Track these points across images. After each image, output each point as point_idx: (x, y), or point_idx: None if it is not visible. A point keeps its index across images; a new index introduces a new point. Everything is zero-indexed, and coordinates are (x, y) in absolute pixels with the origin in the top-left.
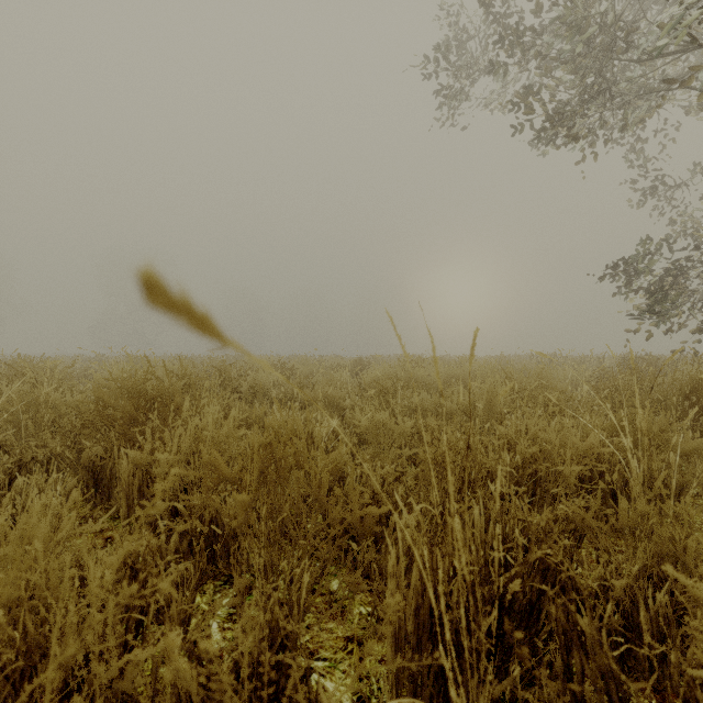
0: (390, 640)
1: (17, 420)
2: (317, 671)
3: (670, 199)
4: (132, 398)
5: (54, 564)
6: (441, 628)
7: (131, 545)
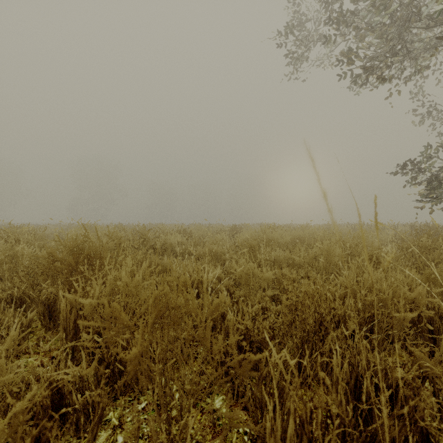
0: None
1: (2, 267)
2: None
3: (442, 119)
4: (73, 254)
5: None
6: None
7: None
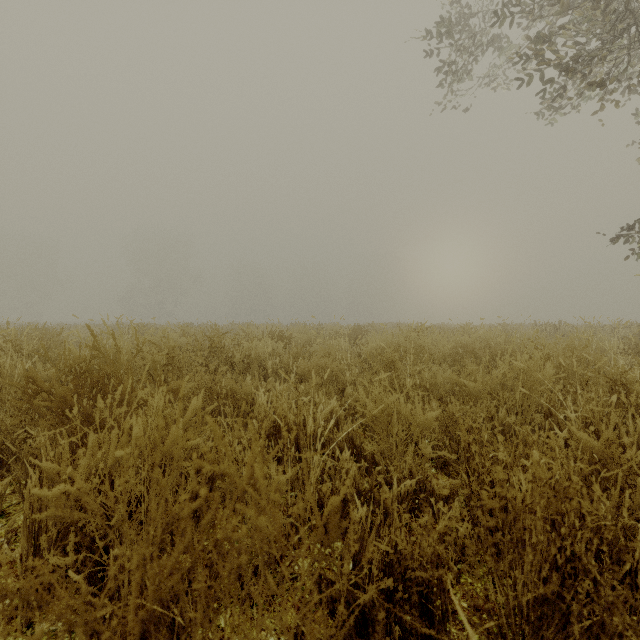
0: None
1: None
2: None
3: None
4: (72, 379)
5: None
6: None
7: None
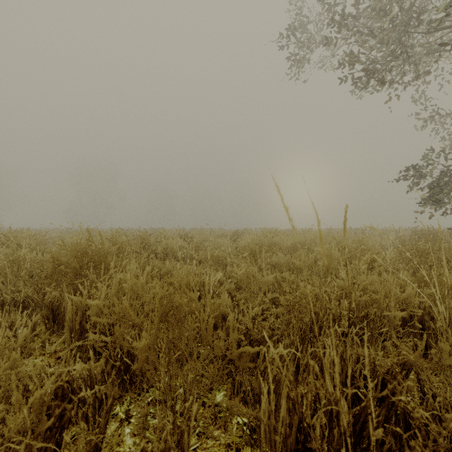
0: None
1: (4, 272)
2: None
3: (444, 124)
4: (78, 258)
5: None
6: None
7: None
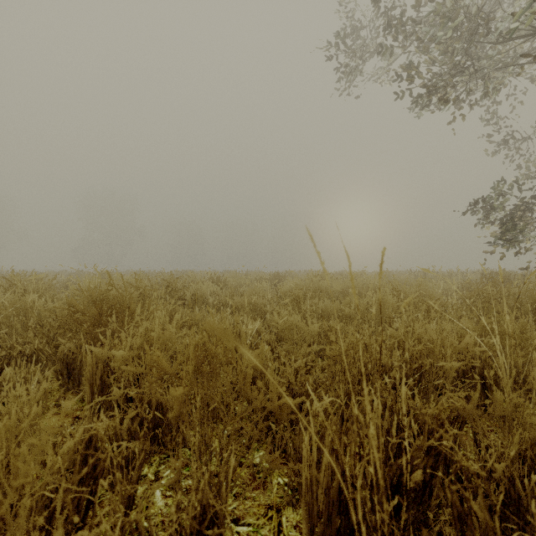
0: (305, 518)
1: (9, 321)
2: (243, 535)
3: (518, 149)
4: (97, 305)
5: (15, 451)
6: (347, 505)
7: (16, 493)
